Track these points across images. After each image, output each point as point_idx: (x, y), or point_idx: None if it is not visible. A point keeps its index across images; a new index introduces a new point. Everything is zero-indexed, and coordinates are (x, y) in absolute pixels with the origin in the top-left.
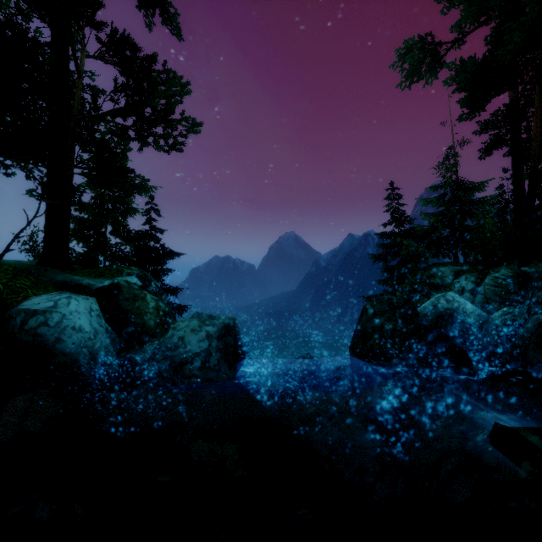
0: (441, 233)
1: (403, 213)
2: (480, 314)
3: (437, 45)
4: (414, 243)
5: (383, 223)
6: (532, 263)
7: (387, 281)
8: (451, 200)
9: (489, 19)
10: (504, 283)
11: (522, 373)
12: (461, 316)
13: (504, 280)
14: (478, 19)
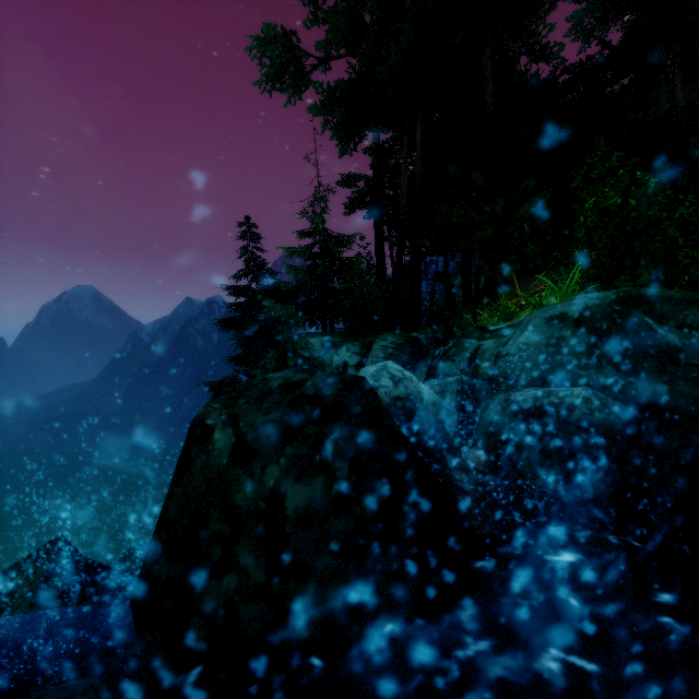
0: (311, 293)
1: (263, 263)
2: (438, 402)
3: (303, 55)
4: (278, 304)
5: (235, 274)
6: (420, 328)
7: (241, 359)
8: (321, 252)
9: (356, 51)
10: (395, 353)
11: (528, 517)
12: (419, 411)
13: (395, 350)
14: (346, 43)
